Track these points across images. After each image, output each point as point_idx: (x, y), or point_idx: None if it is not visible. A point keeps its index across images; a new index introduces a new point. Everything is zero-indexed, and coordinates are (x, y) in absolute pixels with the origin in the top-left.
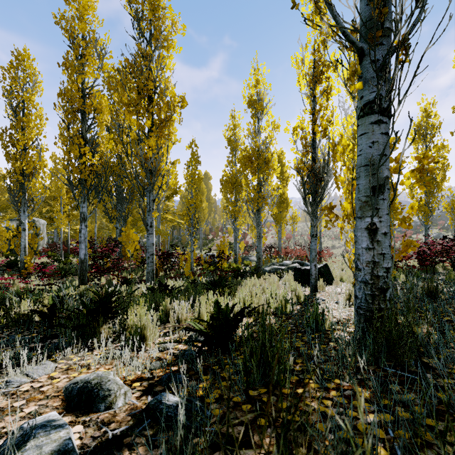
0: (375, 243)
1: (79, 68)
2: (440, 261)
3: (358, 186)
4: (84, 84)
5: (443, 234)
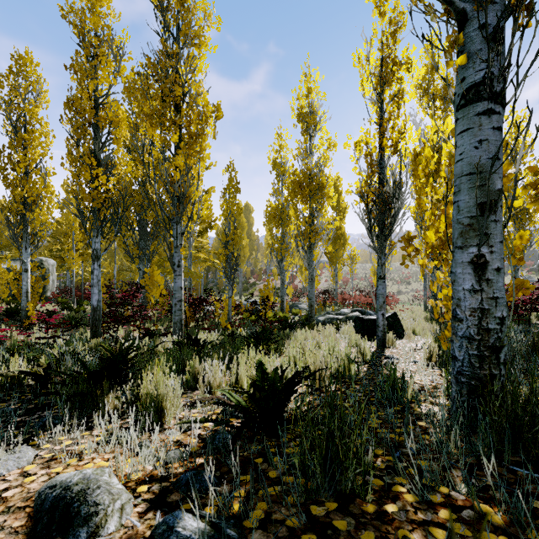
0: (484, 283)
1: (91, 72)
2: (534, 309)
3: (458, 204)
4: (97, 91)
5: (532, 277)
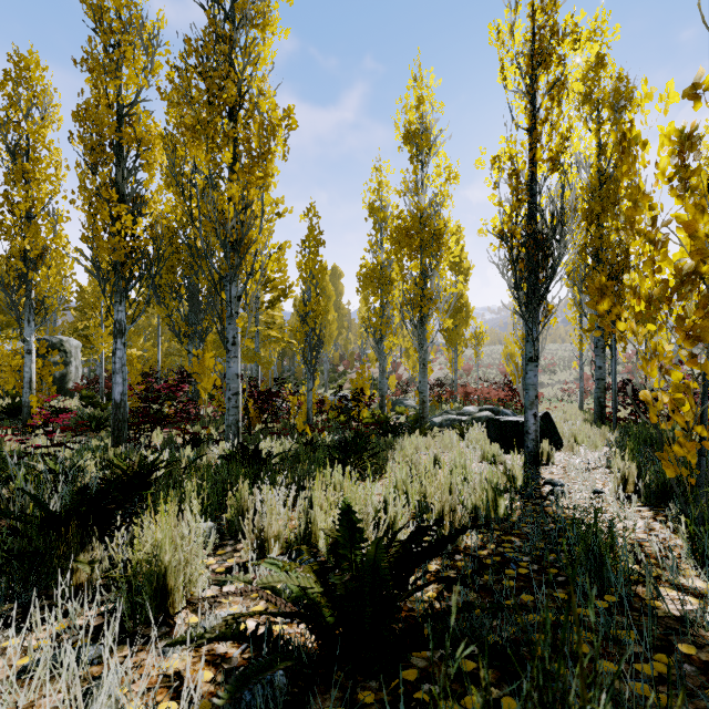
0: None
1: (111, 68)
2: None
3: None
4: (120, 96)
5: None
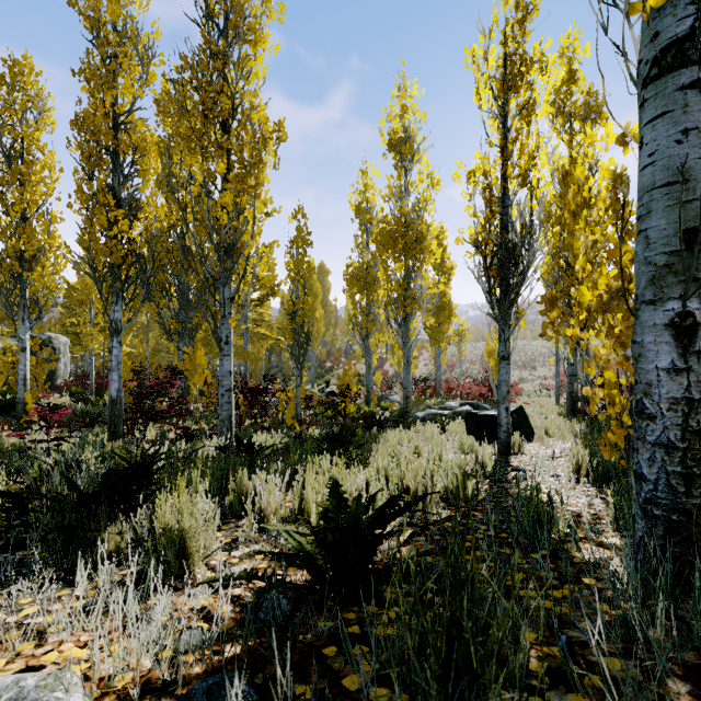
0: (693, 357)
1: (108, 78)
2: None
3: (646, 233)
4: (117, 105)
5: None
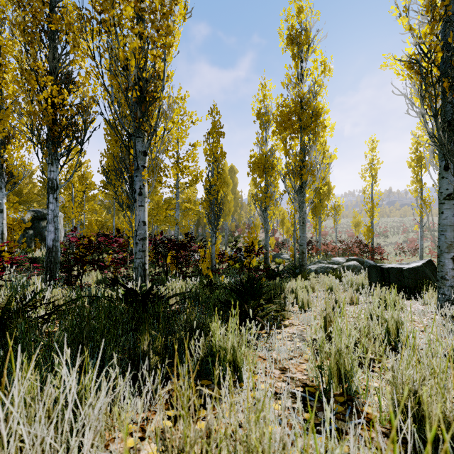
0: None
1: None
2: None
3: None
4: None
5: None
